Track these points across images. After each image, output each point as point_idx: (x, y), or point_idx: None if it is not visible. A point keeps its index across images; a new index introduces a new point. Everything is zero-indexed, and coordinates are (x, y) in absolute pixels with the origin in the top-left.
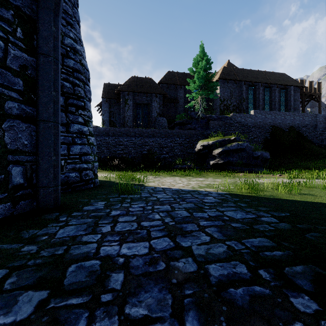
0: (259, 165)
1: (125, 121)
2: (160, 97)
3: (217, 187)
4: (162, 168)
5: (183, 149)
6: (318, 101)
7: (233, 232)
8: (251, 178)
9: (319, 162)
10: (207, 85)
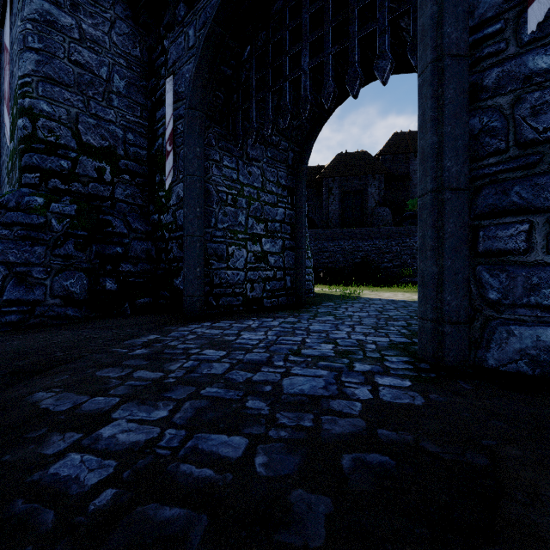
0: None
1: (329, 219)
2: (380, 178)
3: None
4: (383, 282)
5: (415, 255)
6: None
7: (416, 312)
8: None
9: None
10: None
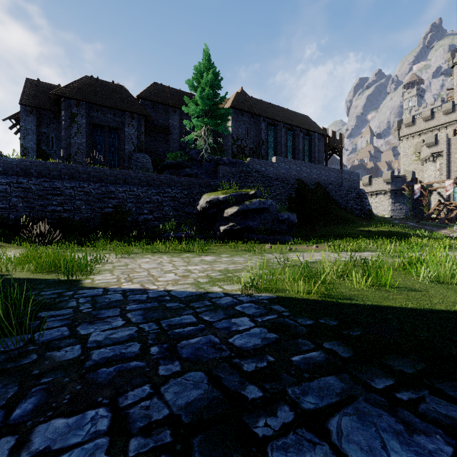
0: (285, 232)
1: (71, 154)
2: (139, 120)
3: (251, 285)
4: (142, 239)
5: (177, 207)
6: (340, 155)
7: None
8: (285, 253)
9: (348, 228)
10: (214, 111)
